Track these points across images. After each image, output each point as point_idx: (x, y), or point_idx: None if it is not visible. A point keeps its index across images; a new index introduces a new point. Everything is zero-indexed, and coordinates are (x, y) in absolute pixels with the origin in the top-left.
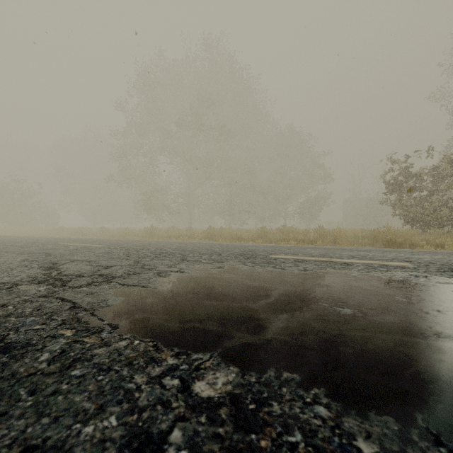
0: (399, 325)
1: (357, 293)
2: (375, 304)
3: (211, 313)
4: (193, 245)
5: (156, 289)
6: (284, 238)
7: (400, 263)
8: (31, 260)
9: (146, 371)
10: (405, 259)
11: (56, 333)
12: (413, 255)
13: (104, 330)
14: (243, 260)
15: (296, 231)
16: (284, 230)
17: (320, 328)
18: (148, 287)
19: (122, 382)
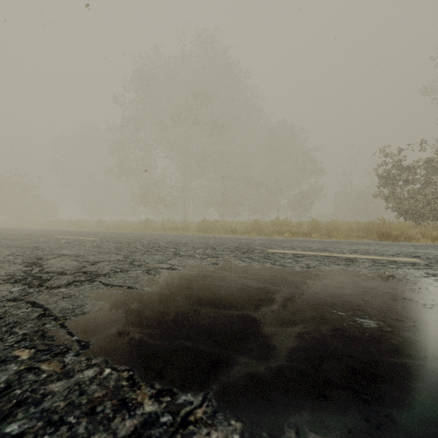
0: None
1: (375, 297)
2: (402, 313)
3: (204, 326)
4: (187, 238)
5: (143, 291)
6: (278, 230)
7: (409, 259)
8: (17, 255)
9: (112, 428)
10: (411, 254)
11: (9, 355)
12: (417, 250)
13: (70, 350)
14: (239, 254)
15: (290, 224)
16: (278, 222)
17: (343, 349)
18: (135, 287)
19: None
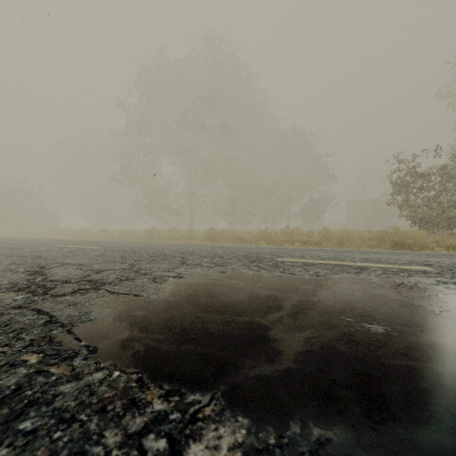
0: (449, 349)
1: (384, 304)
2: (409, 319)
3: (212, 331)
4: (194, 247)
5: (150, 299)
6: (288, 239)
7: (421, 267)
8: (18, 264)
9: (123, 424)
10: (423, 262)
11: (17, 359)
12: (429, 258)
13: (78, 354)
14: (247, 263)
15: (301, 233)
16: (288, 231)
17: (349, 353)
18: (141, 295)
19: (86, 444)
